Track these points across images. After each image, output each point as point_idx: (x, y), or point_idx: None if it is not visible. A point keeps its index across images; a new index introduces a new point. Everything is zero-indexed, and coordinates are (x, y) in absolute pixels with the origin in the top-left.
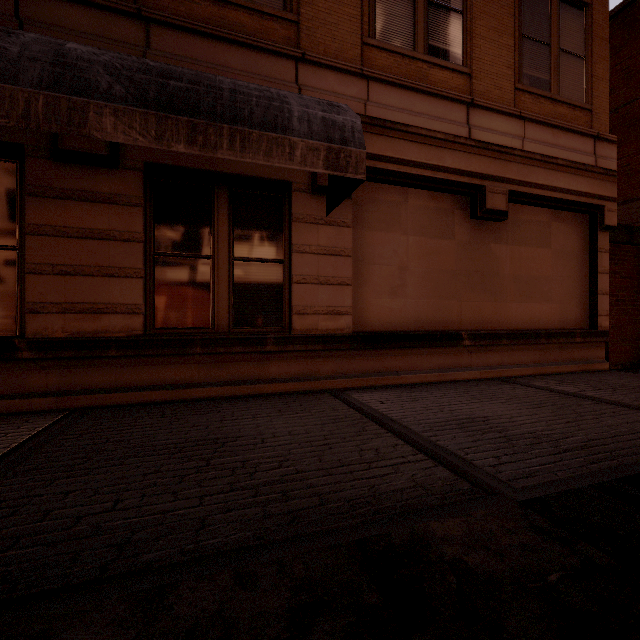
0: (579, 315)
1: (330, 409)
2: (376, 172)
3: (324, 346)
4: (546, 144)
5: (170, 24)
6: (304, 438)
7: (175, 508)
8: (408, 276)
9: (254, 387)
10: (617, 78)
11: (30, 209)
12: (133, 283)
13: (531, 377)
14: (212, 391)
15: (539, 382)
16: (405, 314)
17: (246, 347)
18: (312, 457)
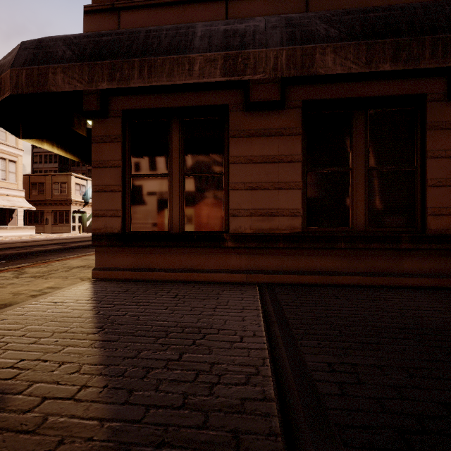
0: None
1: None
2: None
3: None
4: None
5: None
6: None
7: None
8: None
9: (390, 279)
10: None
11: (231, 146)
12: (294, 193)
13: None
14: (353, 279)
15: None
16: None
17: (382, 244)
18: None
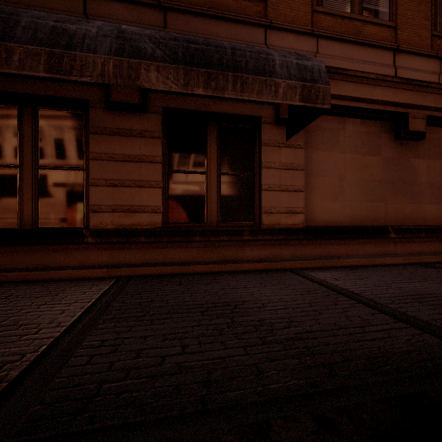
0: None
1: (299, 283)
2: None
3: (284, 236)
4: None
5: (180, 10)
6: (294, 304)
7: (229, 355)
8: (345, 184)
9: (235, 265)
10: None
11: (92, 142)
12: (155, 191)
13: None
14: (207, 267)
15: None
16: (343, 213)
17: (229, 237)
18: (310, 320)
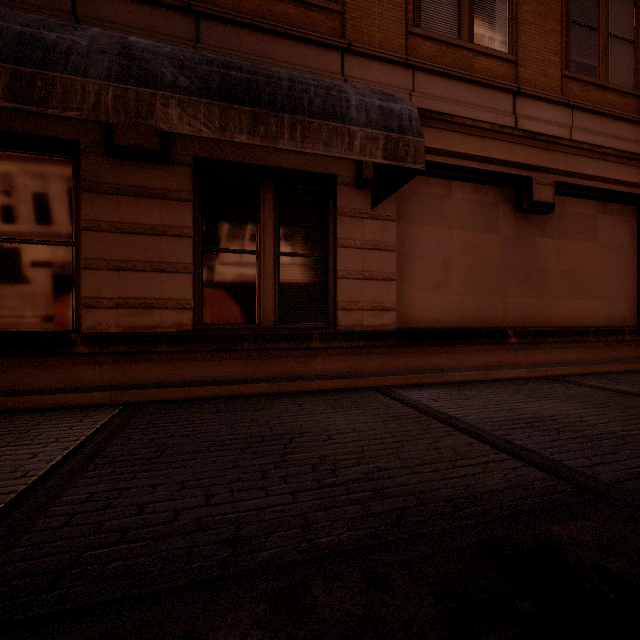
0: (627, 312)
1: (384, 406)
2: None
3: (369, 343)
4: (595, 133)
5: (219, 18)
6: (371, 435)
7: (270, 504)
8: (452, 271)
9: (300, 384)
10: None
11: (85, 205)
12: (183, 278)
13: (580, 376)
14: (259, 387)
15: (591, 381)
16: (448, 310)
17: (292, 343)
18: (388, 454)
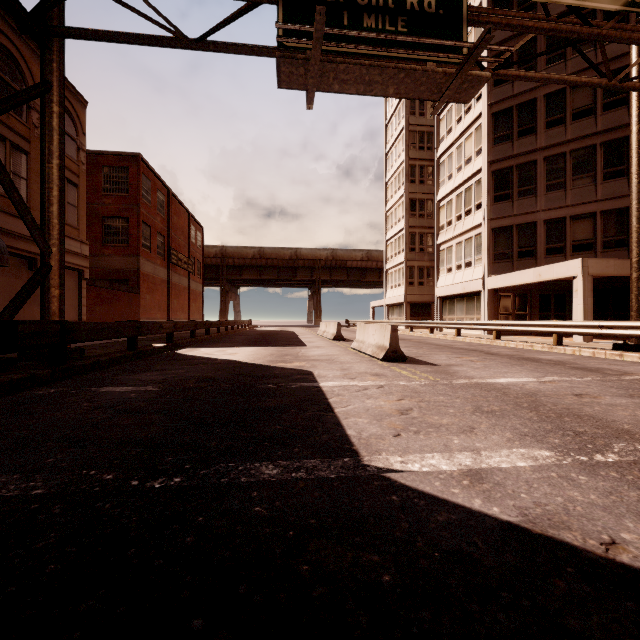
0: (75, 315)
1: None
2: None
3: None
4: None
5: None
6: None
7: None
8: (0, 295)
9: None
10: (90, 188)
11: None
12: None
13: None
14: None
15: None
16: None
17: None
18: None
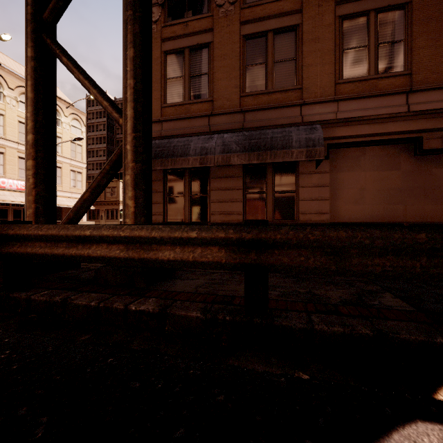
0: None
1: None
2: (343, 144)
3: None
4: None
5: (251, 110)
6: None
7: None
8: (366, 193)
9: None
10: None
11: (212, 183)
12: (239, 204)
13: None
14: None
15: None
16: (363, 213)
17: None
18: None
